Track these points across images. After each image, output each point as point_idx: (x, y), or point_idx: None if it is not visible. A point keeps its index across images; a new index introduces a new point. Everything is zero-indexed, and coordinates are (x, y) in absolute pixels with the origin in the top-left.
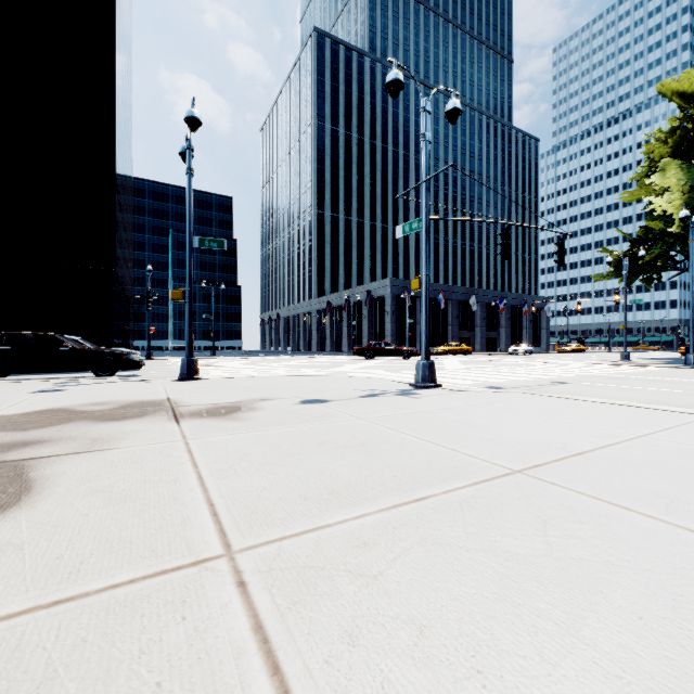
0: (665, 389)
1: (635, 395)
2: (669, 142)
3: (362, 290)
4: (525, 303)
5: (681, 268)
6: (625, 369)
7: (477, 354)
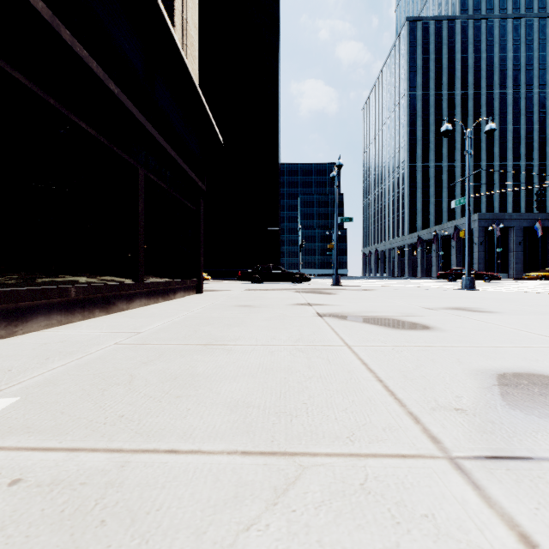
0: None
1: None
2: None
3: (450, 225)
4: None
5: None
6: None
7: None
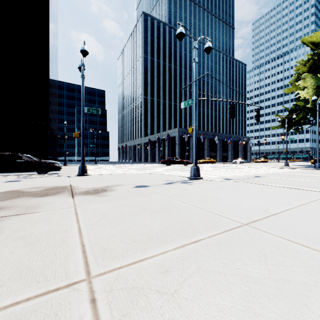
0: (308, 180)
1: (294, 182)
2: (307, 65)
3: (165, 133)
4: (240, 139)
5: (312, 123)
6: (287, 170)
7: (218, 163)
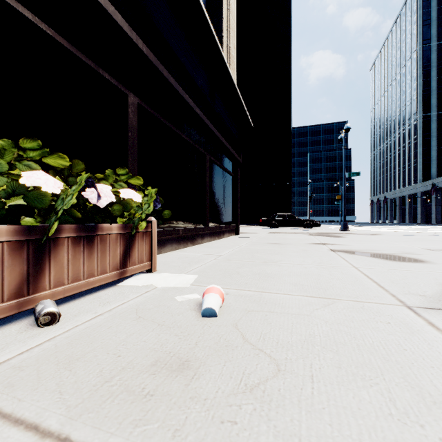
0: None
1: None
2: None
3: None
4: None
5: None
6: None
7: None
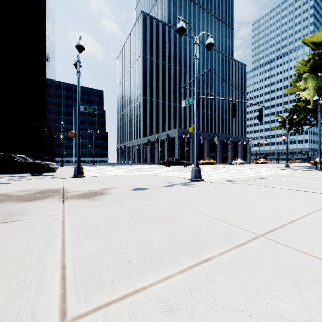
0: (313, 181)
1: (300, 184)
2: (307, 65)
3: (164, 134)
4: (240, 140)
5: (312, 124)
6: (289, 171)
7: (218, 164)
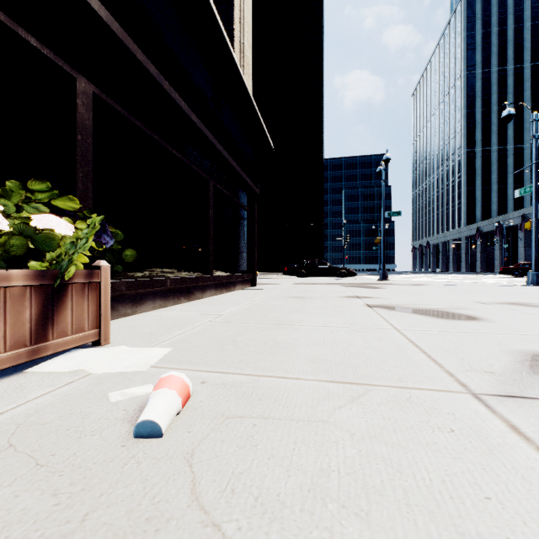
0: None
1: None
2: None
3: (517, 214)
4: None
5: None
6: None
7: None
